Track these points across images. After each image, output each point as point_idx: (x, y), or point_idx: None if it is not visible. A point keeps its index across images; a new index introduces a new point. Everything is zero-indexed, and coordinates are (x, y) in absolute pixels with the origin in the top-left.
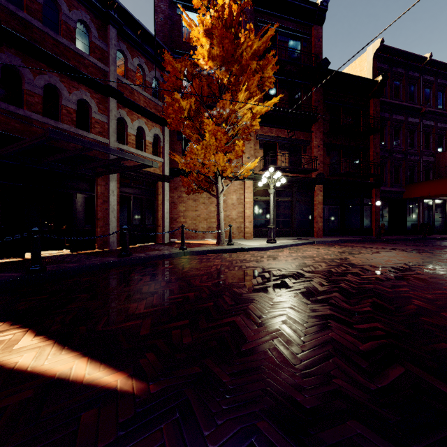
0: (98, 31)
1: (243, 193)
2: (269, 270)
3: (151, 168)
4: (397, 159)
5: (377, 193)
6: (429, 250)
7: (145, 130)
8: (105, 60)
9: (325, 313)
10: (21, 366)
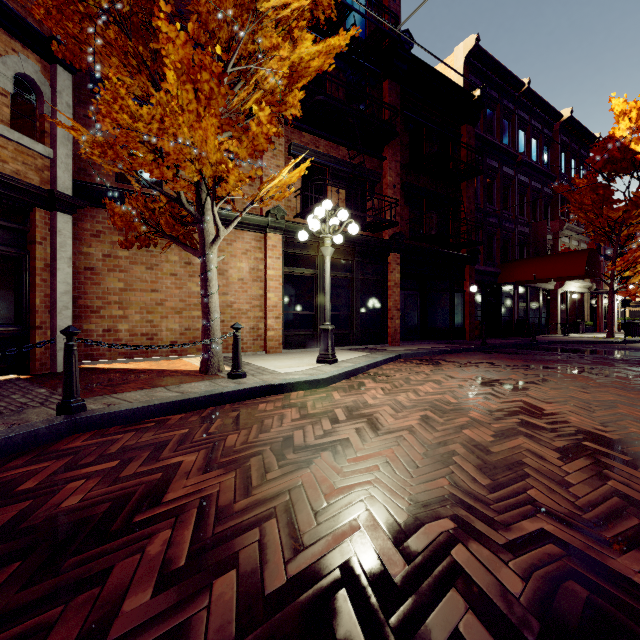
0: None
1: (263, 259)
2: (435, 543)
3: (7, 165)
4: (491, 225)
5: (472, 273)
6: (603, 368)
7: None
8: None
9: None
10: None
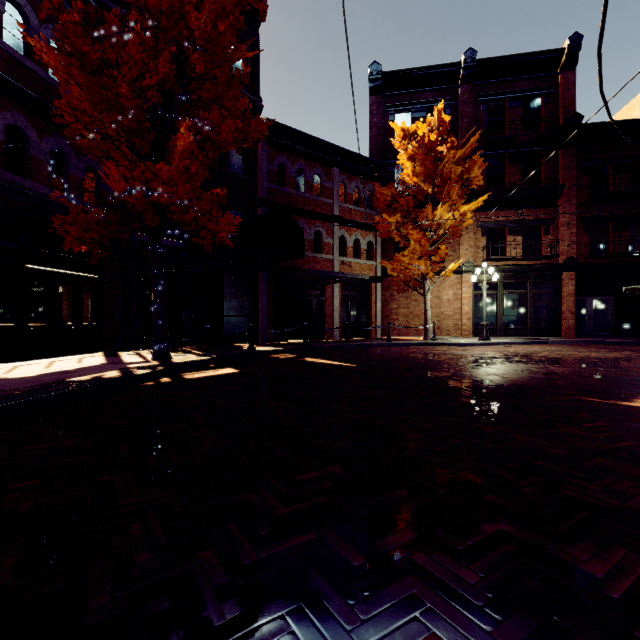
0: (326, 175)
1: (460, 288)
2: (445, 354)
3: (366, 272)
4: None
5: None
6: None
7: (360, 240)
8: (331, 195)
9: (442, 364)
10: (325, 362)
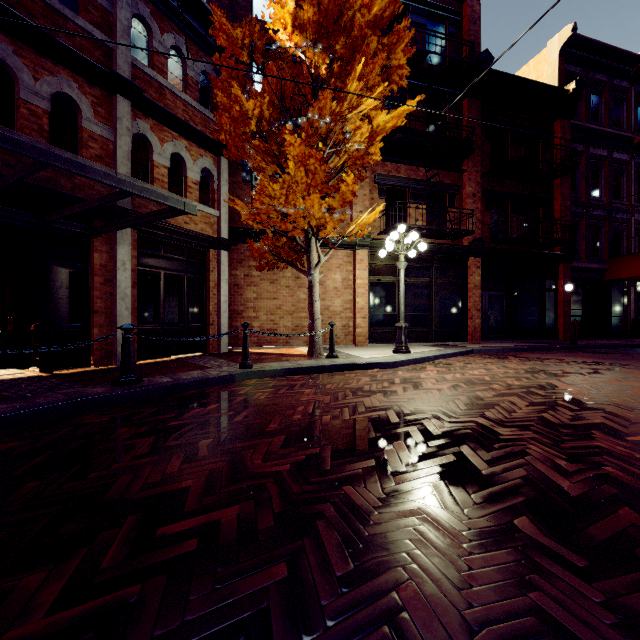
0: None
1: (352, 271)
2: (416, 418)
3: (198, 226)
4: (595, 218)
5: (566, 272)
6: None
7: (186, 161)
8: (110, 29)
9: None
10: None
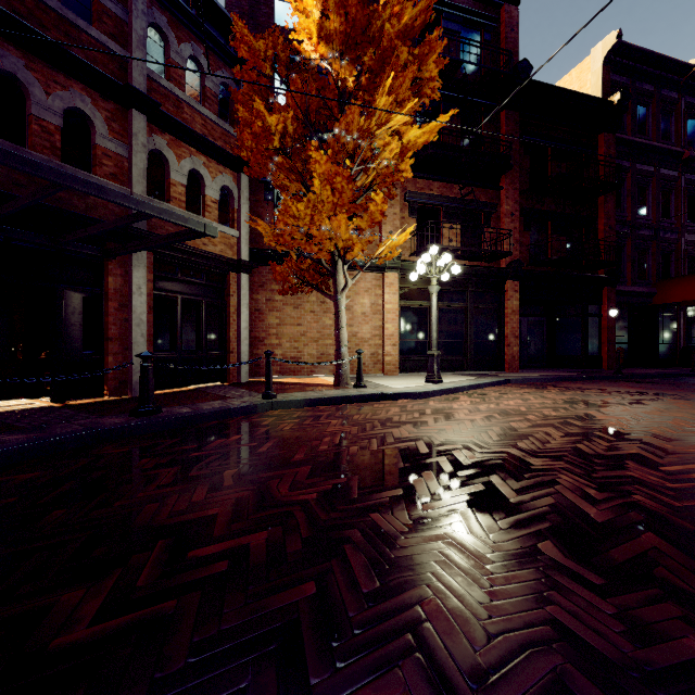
0: None
1: (381, 295)
2: (447, 449)
3: (217, 248)
4: (642, 238)
5: (611, 296)
6: None
7: (205, 178)
8: (124, 39)
9: (692, 653)
10: None
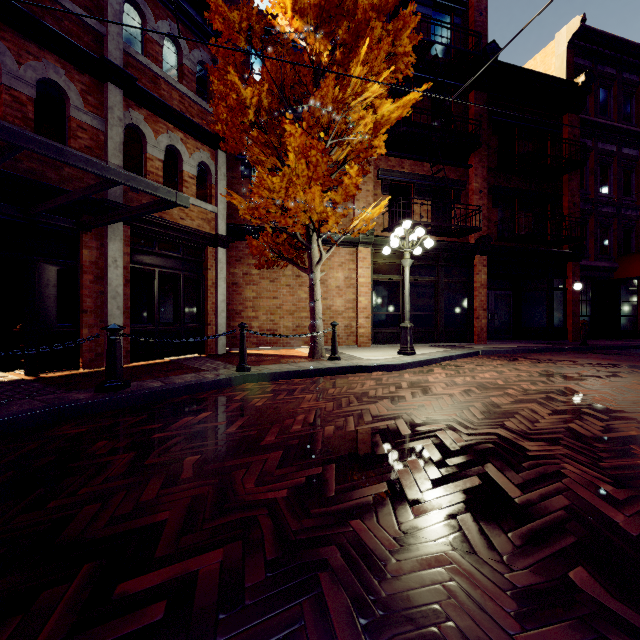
0: None
1: (355, 269)
2: (430, 429)
3: (194, 222)
4: (604, 215)
5: (575, 270)
6: None
7: (182, 154)
8: (100, 13)
9: None
10: None
